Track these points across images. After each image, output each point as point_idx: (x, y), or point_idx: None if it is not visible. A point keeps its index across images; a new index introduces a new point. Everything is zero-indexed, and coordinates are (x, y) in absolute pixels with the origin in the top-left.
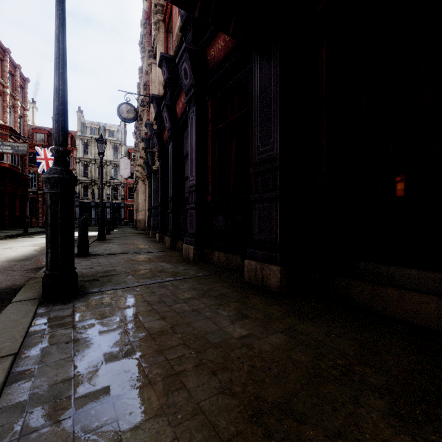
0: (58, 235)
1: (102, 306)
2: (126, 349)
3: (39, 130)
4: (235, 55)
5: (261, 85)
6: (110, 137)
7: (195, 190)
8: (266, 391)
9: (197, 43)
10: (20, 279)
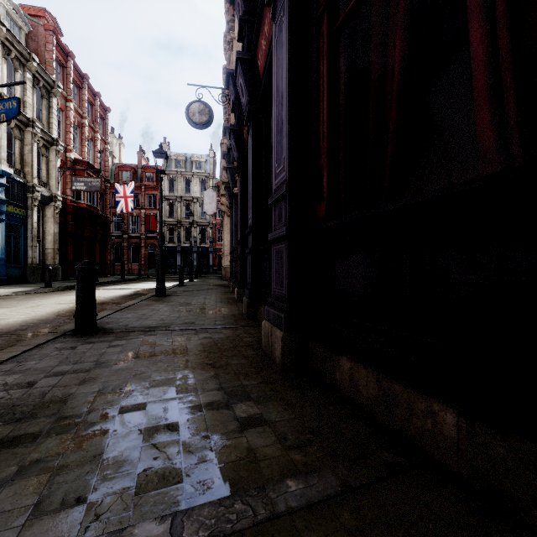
0: None
1: None
2: None
3: (125, 168)
4: None
5: None
6: (197, 170)
7: (286, 193)
8: None
9: None
10: None
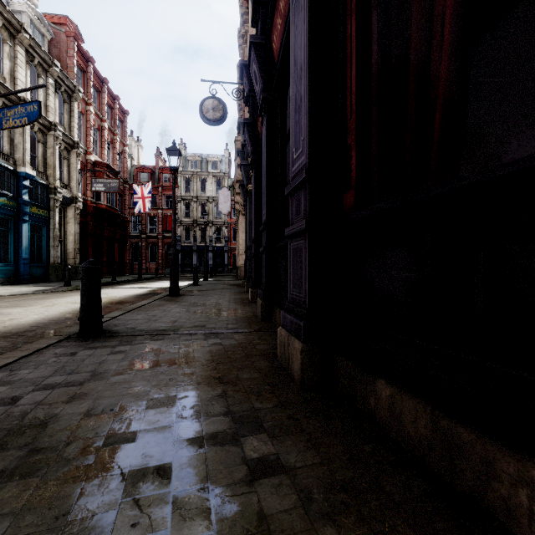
0: None
1: None
2: None
3: (143, 169)
4: None
5: None
6: (212, 170)
7: (305, 179)
8: None
9: None
10: None
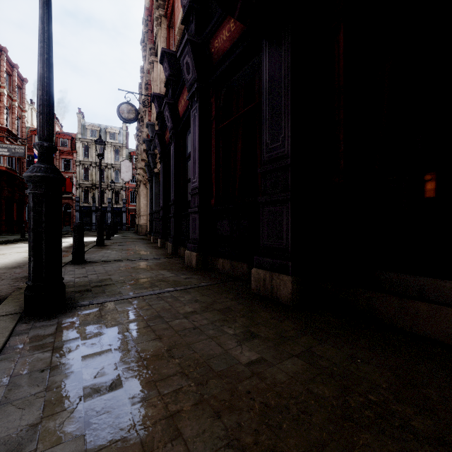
0: (42, 241)
1: (91, 323)
2: (112, 379)
3: None
4: (241, 46)
5: (270, 76)
6: (111, 140)
7: (197, 192)
8: (285, 442)
9: (200, 35)
10: (7, 289)
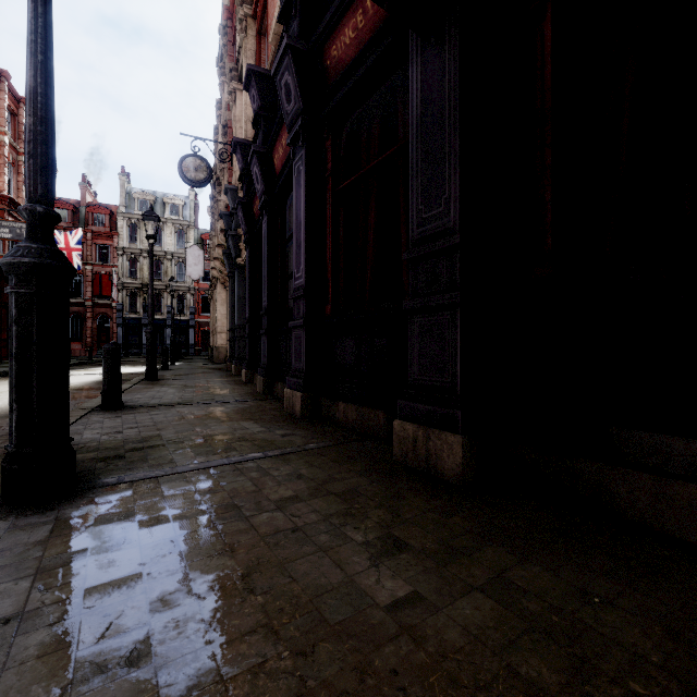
0: (32, 376)
1: (113, 519)
2: (134, 641)
3: (59, 204)
4: (374, 52)
5: (424, 97)
6: (172, 215)
7: (304, 294)
8: None
9: (308, 38)
10: None
